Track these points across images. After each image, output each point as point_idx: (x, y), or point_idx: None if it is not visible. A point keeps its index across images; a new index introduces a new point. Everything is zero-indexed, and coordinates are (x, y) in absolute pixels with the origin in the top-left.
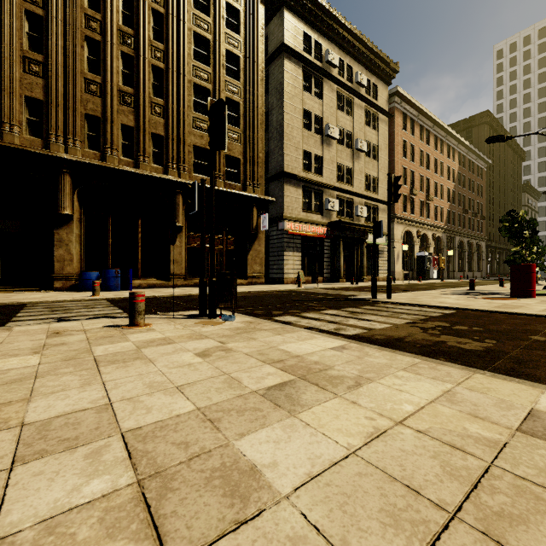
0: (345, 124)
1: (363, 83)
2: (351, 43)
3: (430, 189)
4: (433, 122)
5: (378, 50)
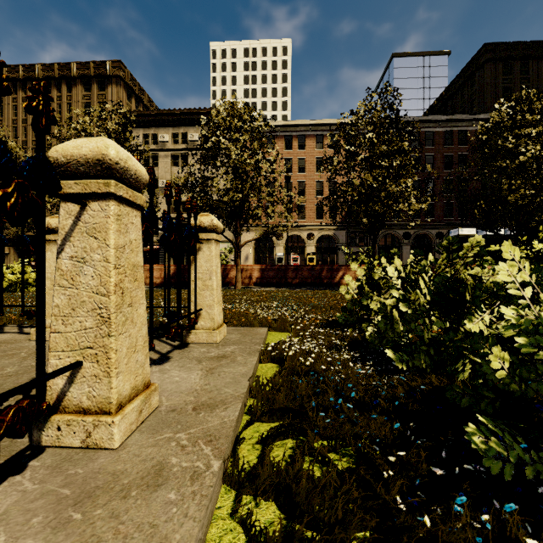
0: (180, 174)
1: (195, 139)
2: (180, 119)
3: (306, 191)
4: (307, 125)
5: (207, 109)
